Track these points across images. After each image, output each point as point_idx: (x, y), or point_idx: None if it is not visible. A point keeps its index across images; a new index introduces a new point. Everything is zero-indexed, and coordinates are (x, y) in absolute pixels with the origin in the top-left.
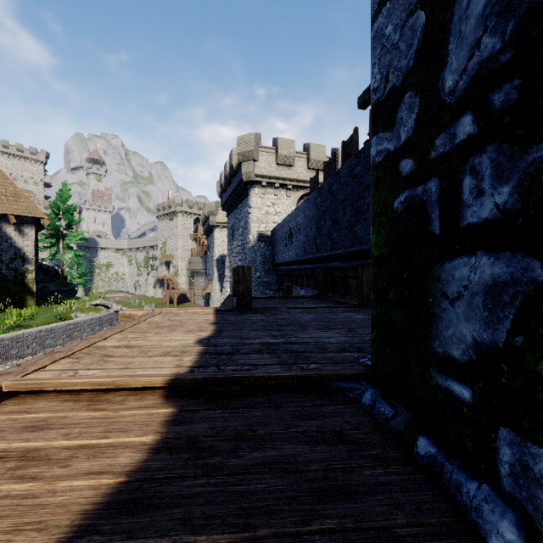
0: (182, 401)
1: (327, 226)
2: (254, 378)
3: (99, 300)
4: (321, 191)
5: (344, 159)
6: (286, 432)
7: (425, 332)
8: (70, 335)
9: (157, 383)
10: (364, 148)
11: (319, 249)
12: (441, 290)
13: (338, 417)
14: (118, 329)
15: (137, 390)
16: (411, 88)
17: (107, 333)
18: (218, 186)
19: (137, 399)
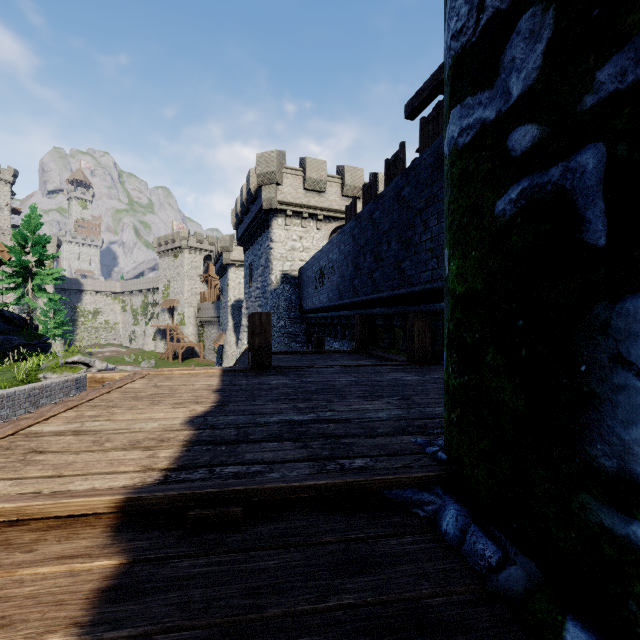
0: (142, 539)
1: (368, 264)
2: (267, 491)
3: (77, 357)
4: (360, 220)
5: (388, 181)
6: (320, 607)
7: (569, 424)
8: (36, 403)
9: (99, 506)
10: (415, 164)
11: (357, 292)
12: (612, 350)
13: (408, 563)
14: (73, 403)
15: (69, 517)
16: (536, 0)
17: (53, 409)
18: (233, 215)
19: (63, 536)
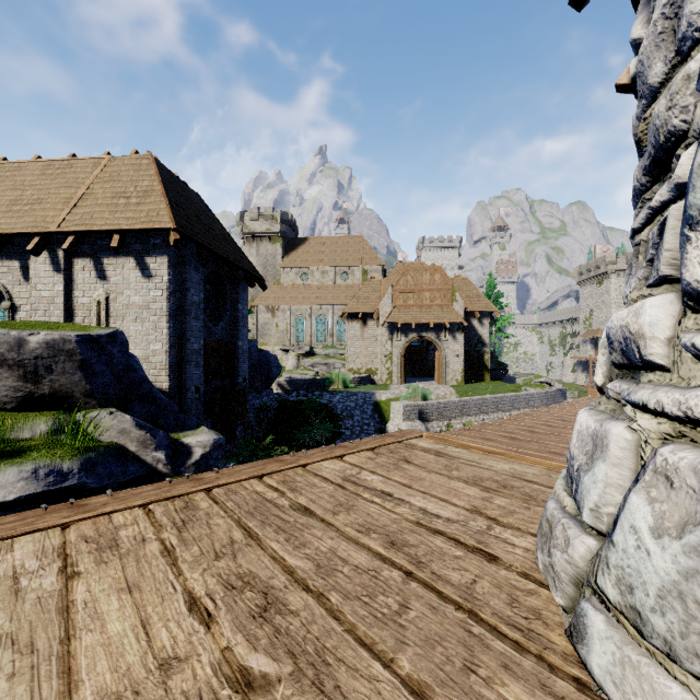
0: None
1: None
2: None
3: (543, 378)
4: None
5: None
6: None
7: None
8: (527, 403)
9: None
10: None
11: None
12: None
13: None
14: None
15: None
16: None
17: None
18: None
19: None
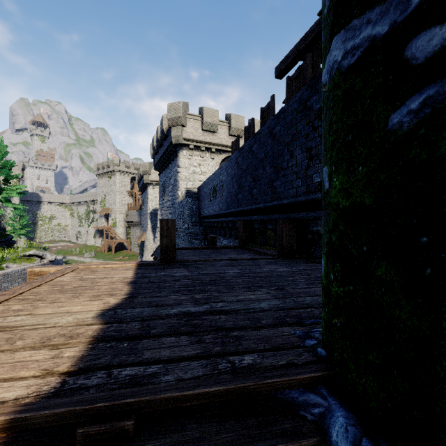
0: None
1: (248, 183)
2: (160, 402)
3: (33, 251)
4: (243, 151)
5: (263, 123)
6: None
7: None
8: None
9: None
10: (283, 109)
11: (240, 204)
12: None
13: None
14: (4, 297)
15: None
16: None
17: None
18: (151, 148)
19: None
